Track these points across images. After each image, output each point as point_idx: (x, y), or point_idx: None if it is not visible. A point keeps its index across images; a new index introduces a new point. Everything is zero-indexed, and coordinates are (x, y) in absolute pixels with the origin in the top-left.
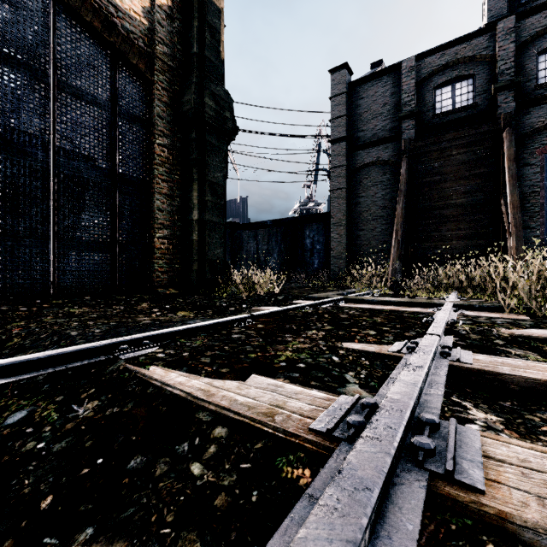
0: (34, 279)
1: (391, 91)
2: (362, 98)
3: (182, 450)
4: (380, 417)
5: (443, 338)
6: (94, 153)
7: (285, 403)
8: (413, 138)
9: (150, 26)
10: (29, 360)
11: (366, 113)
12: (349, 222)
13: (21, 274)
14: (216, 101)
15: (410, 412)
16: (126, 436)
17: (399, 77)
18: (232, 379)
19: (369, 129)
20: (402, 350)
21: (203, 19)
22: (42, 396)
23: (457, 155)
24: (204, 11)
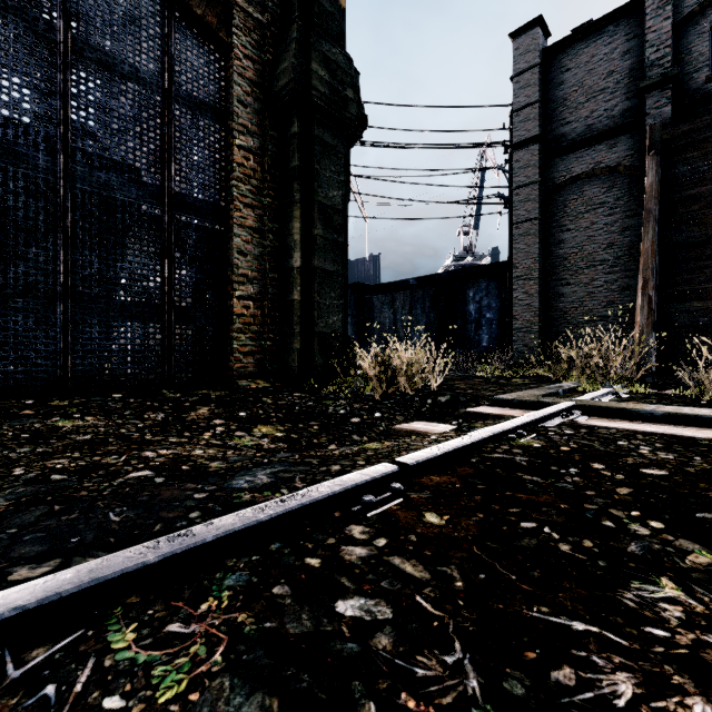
0: (32, 364)
1: (623, 48)
2: (568, 70)
3: None
4: None
5: None
6: (134, 159)
7: None
8: (667, 122)
9: None
10: None
11: (574, 93)
12: (543, 273)
13: (10, 357)
14: (331, 71)
15: None
16: None
17: (638, 22)
18: None
19: (581, 119)
20: None
21: None
22: None
23: None
24: None
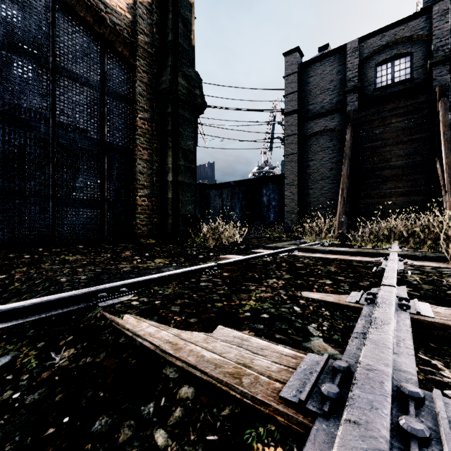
0: (38, 231)
1: (337, 69)
2: (312, 76)
3: (147, 412)
4: (360, 391)
5: (396, 288)
6: (87, 126)
7: (252, 361)
8: (356, 109)
9: (133, 20)
10: (15, 308)
11: (315, 89)
12: (300, 182)
13: (27, 227)
14: (188, 81)
15: (391, 384)
16: (94, 391)
17: (344, 57)
18: (200, 330)
19: (318, 102)
20: (361, 301)
21: (177, 12)
22: (26, 341)
23: (396, 122)
24: (178, 5)
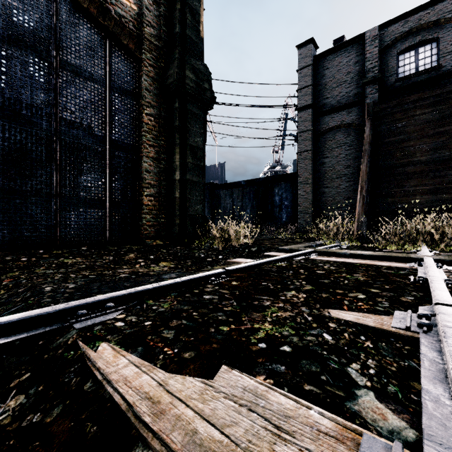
0: (39, 232)
1: (355, 60)
2: (327, 69)
3: None
4: None
5: None
6: (91, 122)
7: (273, 449)
8: (376, 102)
9: (139, 11)
10: None
11: (330, 82)
12: (314, 181)
13: (28, 228)
14: (196, 74)
15: None
16: None
17: (362, 46)
18: (196, 373)
19: (334, 96)
20: (412, 327)
21: (185, 2)
22: None
23: (421, 114)
24: None
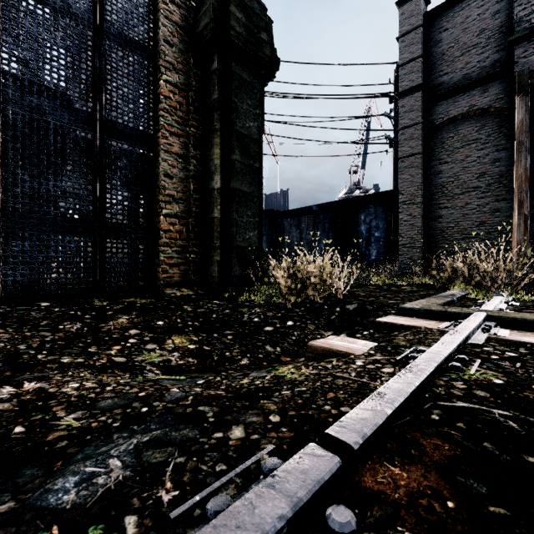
0: None
1: (494, 9)
2: (445, 30)
3: None
4: None
5: None
6: (66, 87)
7: None
8: (533, 68)
9: None
10: None
11: (451, 49)
12: (424, 199)
13: None
14: (247, 15)
15: None
16: None
17: None
18: None
19: (456, 70)
20: None
21: None
22: None
23: None
24: None
